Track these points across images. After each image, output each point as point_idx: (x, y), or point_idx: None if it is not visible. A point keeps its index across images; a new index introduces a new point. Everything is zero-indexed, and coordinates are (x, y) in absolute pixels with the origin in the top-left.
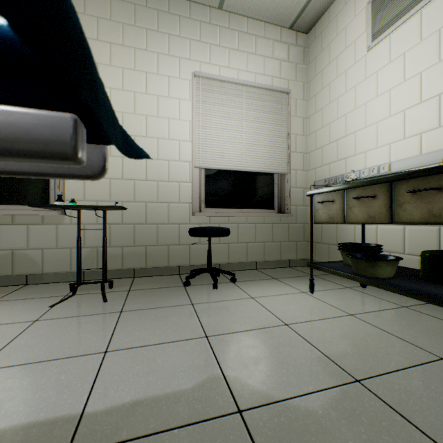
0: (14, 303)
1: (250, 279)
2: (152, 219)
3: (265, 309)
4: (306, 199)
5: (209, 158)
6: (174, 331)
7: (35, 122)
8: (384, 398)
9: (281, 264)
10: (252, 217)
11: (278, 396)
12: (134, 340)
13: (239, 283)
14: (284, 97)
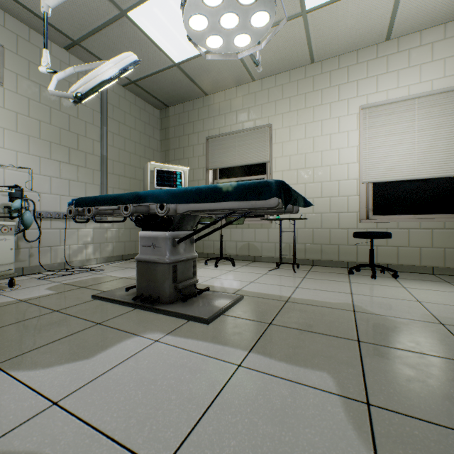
0: (253, 267)
1: (415, 279)
2: (325, 225)
3: (408, 293)
4: None
5: (375, 173)
6: (332, 288)
7: None
8: (451, 330)
9: None
10: (428, 222)
11: (378, 313)
12: (310, 287)
13: (400, 279)
14: None
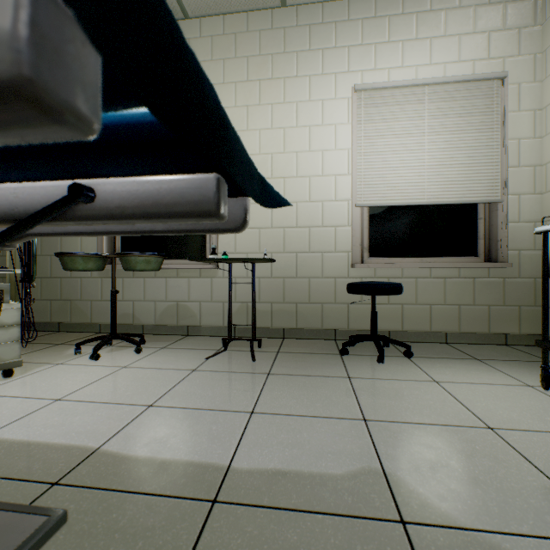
0: (178, 351)
1: (435, 356)
2: (303, 272)
3: (455, 400)
4: (539, 238)
5: (374, 193)
6: (324, 405)
7: (188, 186)
8: None
9: (489, 338)
10: (440, 268)
11: (464, 521)
12: (280, 406)
13: (417, 359)
14: (495, 87)
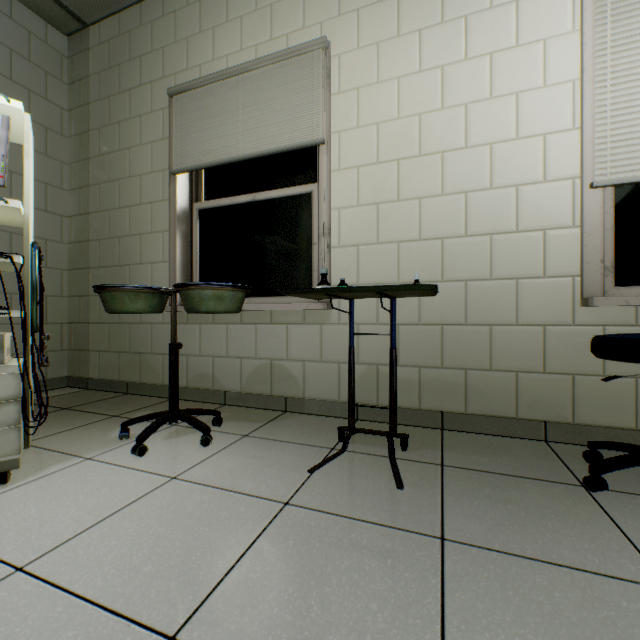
0: (266, 446)
1: None
2: (478, 314)
3: None
4: None
5: (635, 156)
6: None
7: None
8: None
9: None
10: None
11: None
12: None
13: None
14: None
